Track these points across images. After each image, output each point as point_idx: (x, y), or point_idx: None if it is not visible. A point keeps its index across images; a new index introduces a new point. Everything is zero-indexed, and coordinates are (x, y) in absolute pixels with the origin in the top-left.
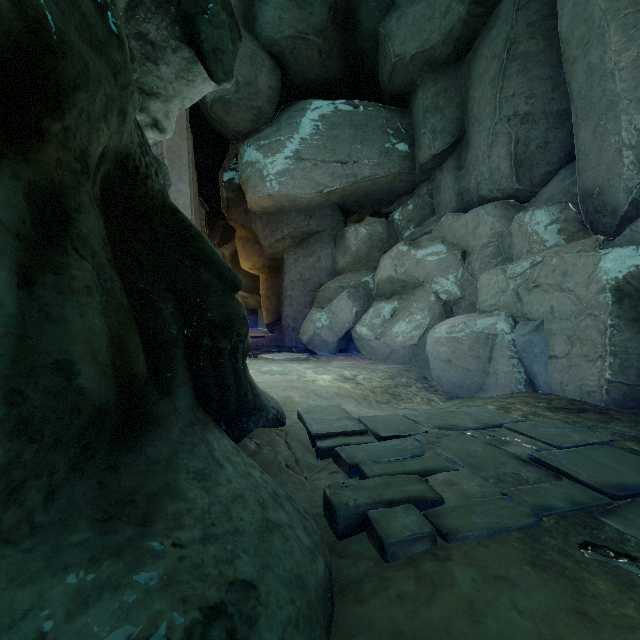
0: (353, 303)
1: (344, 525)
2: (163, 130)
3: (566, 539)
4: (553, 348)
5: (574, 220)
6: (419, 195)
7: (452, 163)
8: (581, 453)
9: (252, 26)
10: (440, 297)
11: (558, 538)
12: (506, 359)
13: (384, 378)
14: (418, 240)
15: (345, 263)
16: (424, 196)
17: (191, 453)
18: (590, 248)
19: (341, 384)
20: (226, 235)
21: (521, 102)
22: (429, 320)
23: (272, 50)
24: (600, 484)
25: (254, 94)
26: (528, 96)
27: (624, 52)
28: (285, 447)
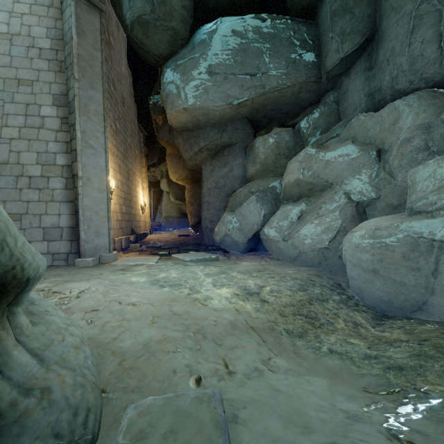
0: (261, 206)
1: None
2: None
3: None
4: None
5: None
6: (325, 103)
7: (361, 65)
8: None
9: None
10: (351, 198)
11: None
12: None
13: (295, 290)
14: (325, 144)
15: (254, 171)
16: (330, 104)
17: None
18: None
19: (241, 304)
20: (162, 156)
21: None
22: (340, 222)
23: None
24: None
25: (169, 14)
26: None
27: None
28: None
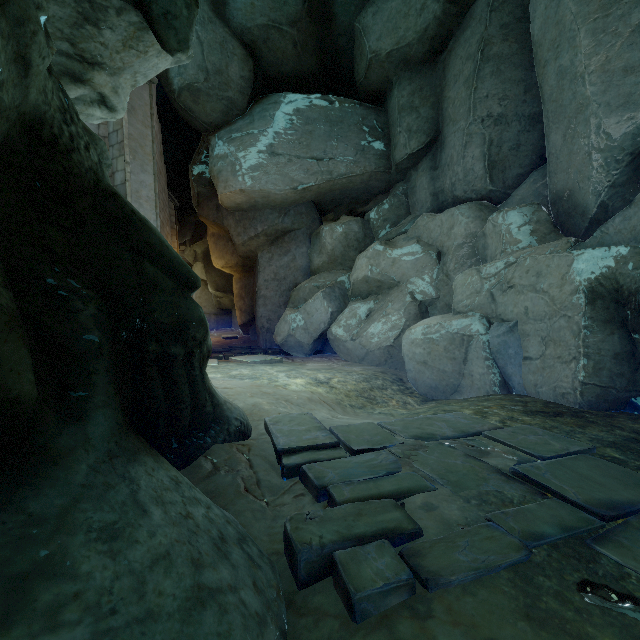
0: (328, 303)
1: (306, 571)
2: (113, 108)
3: (561, 578)
4: (527, 349)
5: (546, 221)
6: (395, 195)
7: (427, 163)
8: (564, 464)
9: (222, 11)
10: (416, 297)
11: (552, 577)
12: (481, 360)
13: (359, 381)
14: (394, 240)
15: (321, 262)
16: (400, 196)
17: (100, 500)
18: (562, 249)
19: (314, 388)
20: (198, 232)
21: (494, 103)
22: (405, 321)
23: (244, 38)
24: (589, 502)
25: (225, 84)
26: (501, 98)
27: (594, 56)
28: (246, 466)
